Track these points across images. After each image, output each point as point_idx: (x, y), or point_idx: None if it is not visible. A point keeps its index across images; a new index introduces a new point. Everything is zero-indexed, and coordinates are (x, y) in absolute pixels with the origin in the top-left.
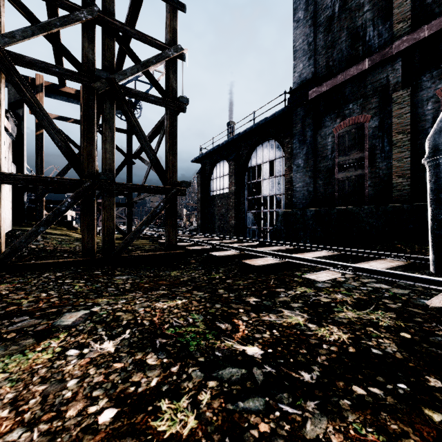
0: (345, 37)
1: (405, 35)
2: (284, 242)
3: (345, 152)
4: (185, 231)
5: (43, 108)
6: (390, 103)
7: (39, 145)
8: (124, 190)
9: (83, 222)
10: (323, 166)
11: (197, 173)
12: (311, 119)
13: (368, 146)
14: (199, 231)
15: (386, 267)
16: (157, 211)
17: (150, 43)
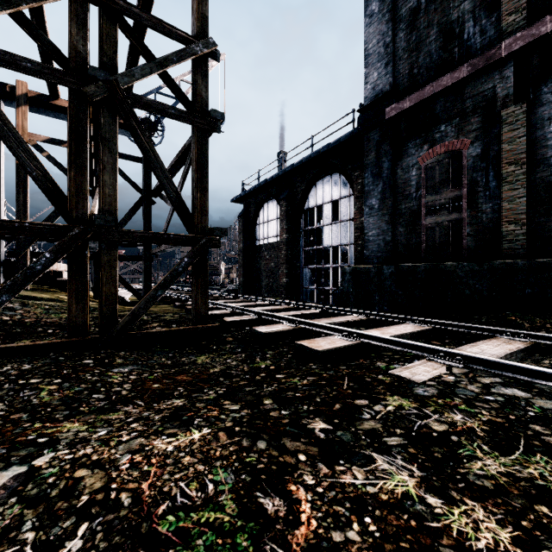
0: (435, 36)
1: (518, 31)
2: (354, 310)
3: (435, 189)
4: (223, 292)
5: (8, 120)
6: (497, 123)
7: (22, 177)
8: (131, 241)
9: (70, 287)
10: (405, 208)
11: (239, 216)
12: (389, 146)
13: (467, 182)
14: (241, 292)
15: (504, 353)
16: (178, 270)
17: (170, 34)
